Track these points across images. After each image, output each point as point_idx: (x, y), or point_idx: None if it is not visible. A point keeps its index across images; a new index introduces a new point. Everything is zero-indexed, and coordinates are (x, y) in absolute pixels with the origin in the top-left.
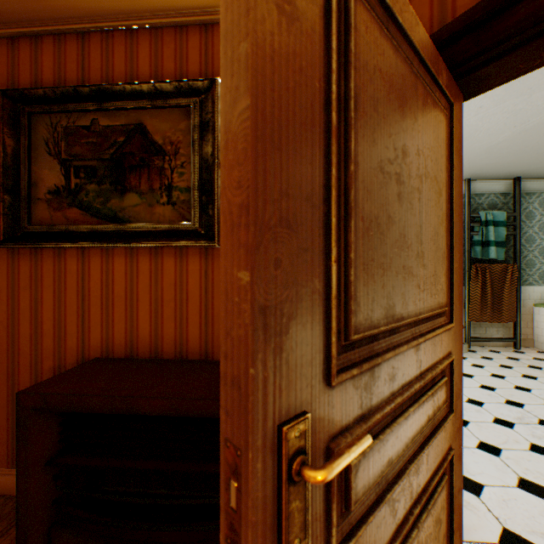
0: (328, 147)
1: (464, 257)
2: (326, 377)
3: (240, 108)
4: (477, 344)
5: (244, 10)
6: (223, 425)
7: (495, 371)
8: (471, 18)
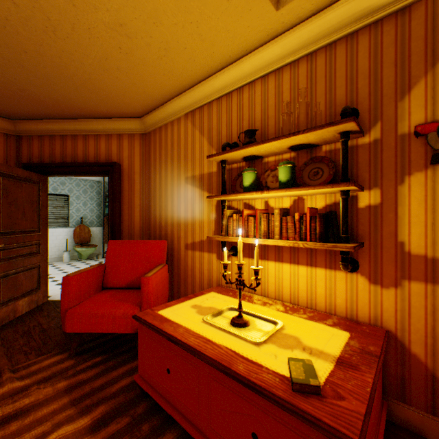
0: None
1: (103, 213)
2: None
3: None
4: None
5: None
6: None
7: None
8: (44, 165)
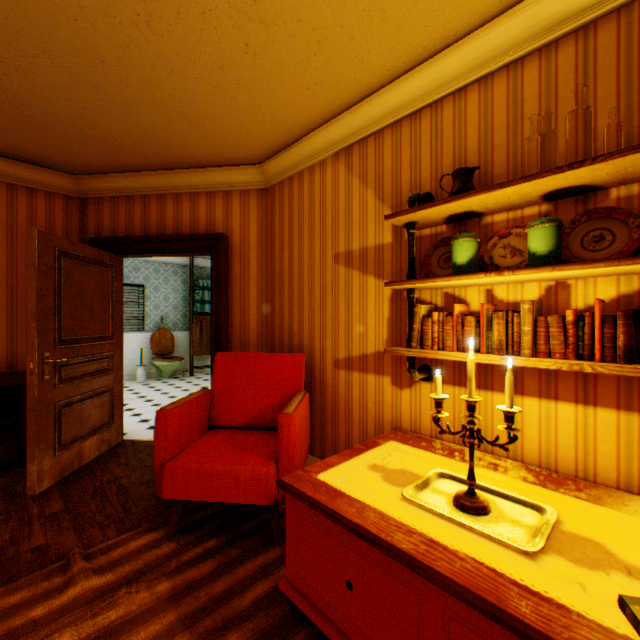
0: (56, 297)
1: (190, 311)
2: (56, 346)
3: (35, 294)
4: (200, 371)
5: (36, 277)
6: (30, 354)
7: (198, 382)
8: (119, 240)
